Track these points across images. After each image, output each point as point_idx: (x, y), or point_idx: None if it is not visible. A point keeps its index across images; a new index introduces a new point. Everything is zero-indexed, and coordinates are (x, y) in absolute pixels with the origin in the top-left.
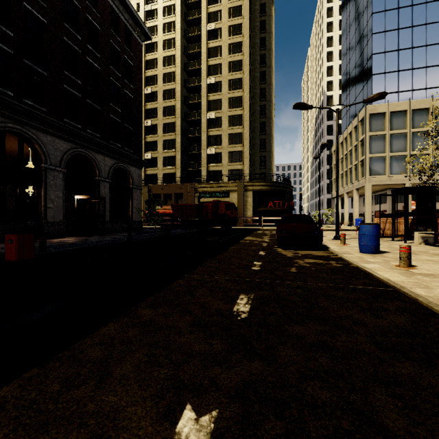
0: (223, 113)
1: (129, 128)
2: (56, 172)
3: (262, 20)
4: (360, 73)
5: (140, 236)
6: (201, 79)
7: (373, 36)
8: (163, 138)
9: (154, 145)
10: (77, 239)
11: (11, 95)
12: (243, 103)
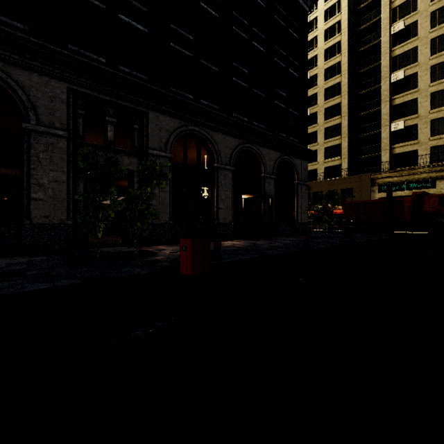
0: (419, 66)
1: (294, 114)
2: (226, 171)
3: None
4: None
5: (315, 242)
6: (379, 33)
7: None
8: (324, 125)
9: (313, 137)
10: (245, 243)
11: (191, 98)
12: None
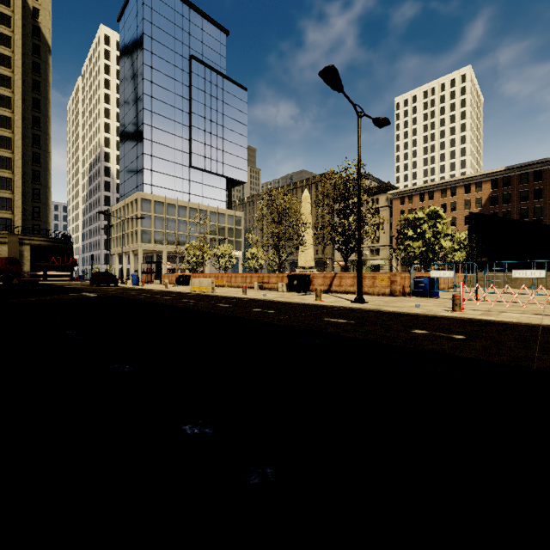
0: None
1: None
2: None
3: (36, 61)
4: (135, 159)
5: None
6: None
7: (144, 140)
8: None
9: None
10: None
11: None
12: (13, 146)
